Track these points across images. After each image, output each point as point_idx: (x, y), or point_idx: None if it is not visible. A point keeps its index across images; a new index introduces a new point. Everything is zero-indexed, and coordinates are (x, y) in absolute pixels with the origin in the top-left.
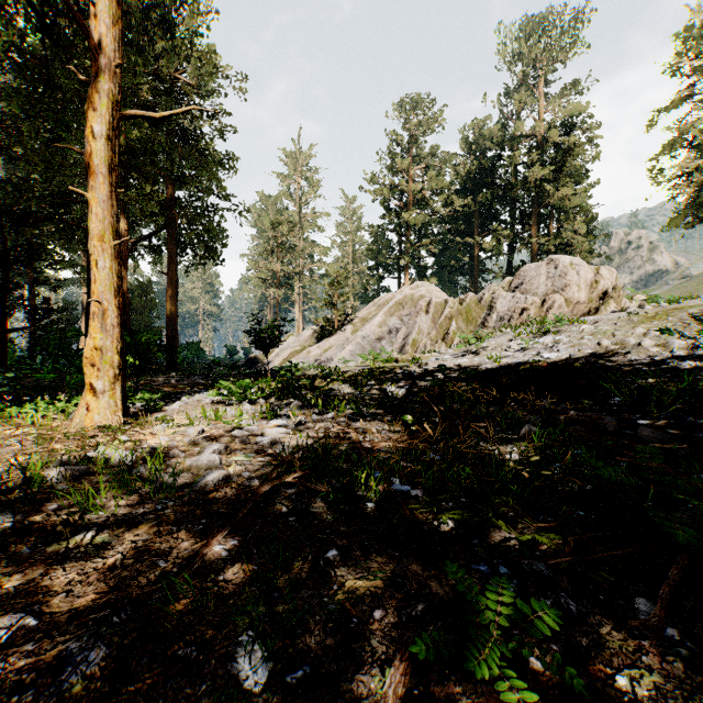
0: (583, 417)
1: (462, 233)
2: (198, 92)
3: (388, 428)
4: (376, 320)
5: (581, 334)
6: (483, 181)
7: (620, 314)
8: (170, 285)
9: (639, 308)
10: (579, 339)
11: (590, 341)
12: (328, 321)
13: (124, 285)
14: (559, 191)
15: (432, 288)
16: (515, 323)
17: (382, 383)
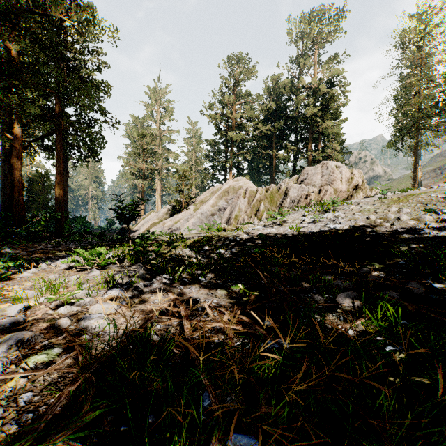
0: (388, 282)
1: (265, 147)
2: (80, 34)
3: (219, 295)
4: (210, 202)
5: (352, 211)
6: (278, 115)
7: (372, 198)
8: (58, 174)
9: (382, 195)
10: (352, 215)
11: (360, 216)
12: (178, 202)
13: (19, 172)
14: (324, 123)
15: (247, 181)
16: (302, 204)
17: (214, 248)
